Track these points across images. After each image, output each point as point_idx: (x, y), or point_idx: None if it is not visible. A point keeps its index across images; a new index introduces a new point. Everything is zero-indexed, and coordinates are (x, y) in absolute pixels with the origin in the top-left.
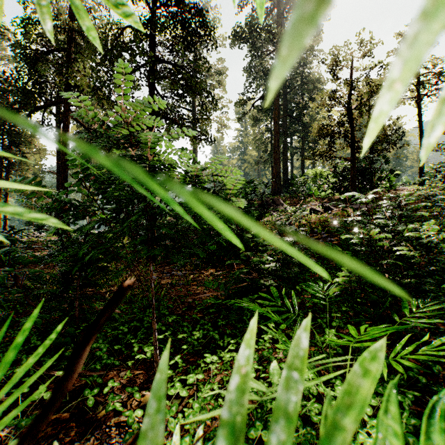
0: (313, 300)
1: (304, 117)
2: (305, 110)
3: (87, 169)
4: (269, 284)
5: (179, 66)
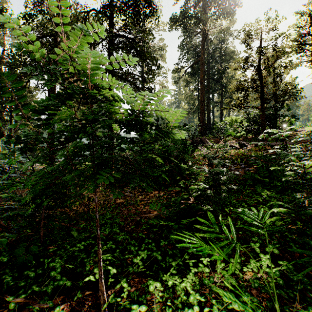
0: (251, 228)
1: (223, 79)
2: (223, 74)
3: (25, 99)
4: (205, 209)
5: (131, 39)
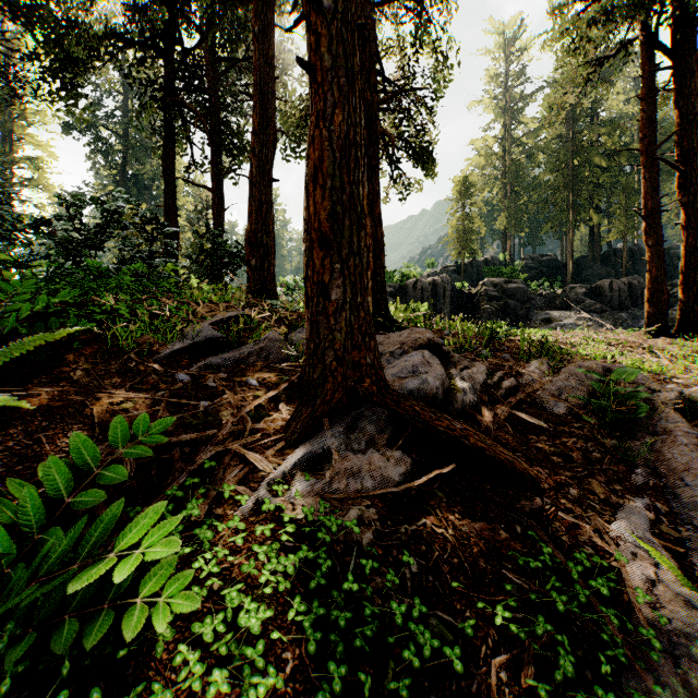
0: None
1: None
2: None
3: None
4: None
5: None
